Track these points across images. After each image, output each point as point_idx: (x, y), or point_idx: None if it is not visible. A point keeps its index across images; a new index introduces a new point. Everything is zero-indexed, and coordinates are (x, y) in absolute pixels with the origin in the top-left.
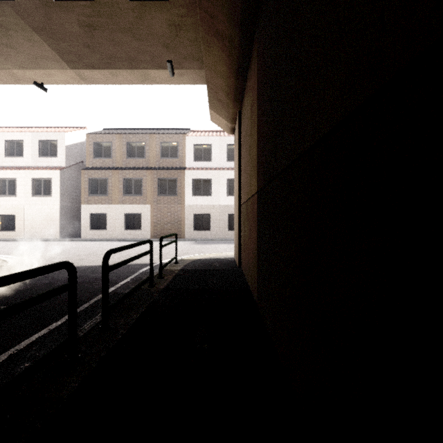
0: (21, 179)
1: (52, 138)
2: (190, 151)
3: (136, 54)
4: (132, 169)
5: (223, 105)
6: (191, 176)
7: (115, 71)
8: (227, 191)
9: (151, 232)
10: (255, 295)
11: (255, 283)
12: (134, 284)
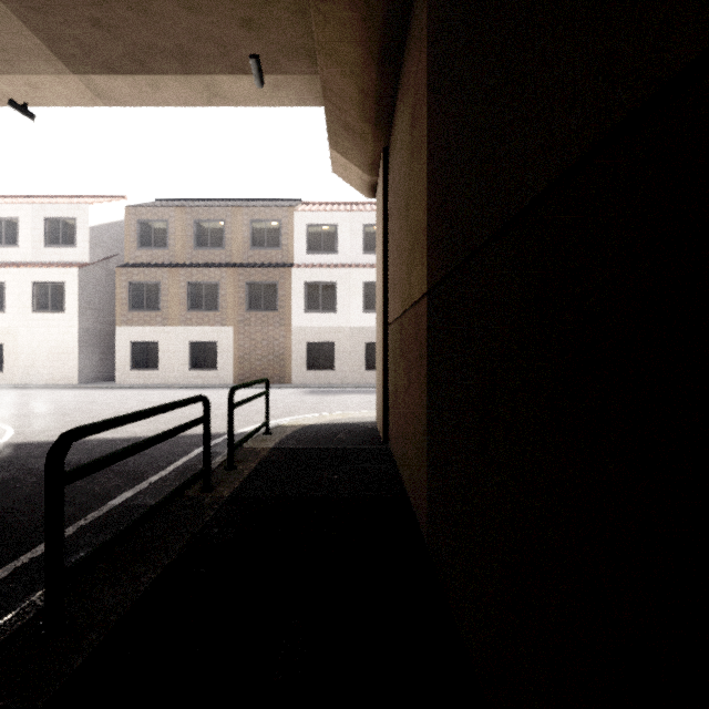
0: (13, 283)
1: (67, 213)
2: (301, 237)
3: (192, 42)
4: (202, 267)
5: (354, 137)
6: (302, 279)
7: (155, 79)
8: (363, 304)
9: (235, 373)
10: (422, 519)
11: (422, 493)
12: (176, 483)
